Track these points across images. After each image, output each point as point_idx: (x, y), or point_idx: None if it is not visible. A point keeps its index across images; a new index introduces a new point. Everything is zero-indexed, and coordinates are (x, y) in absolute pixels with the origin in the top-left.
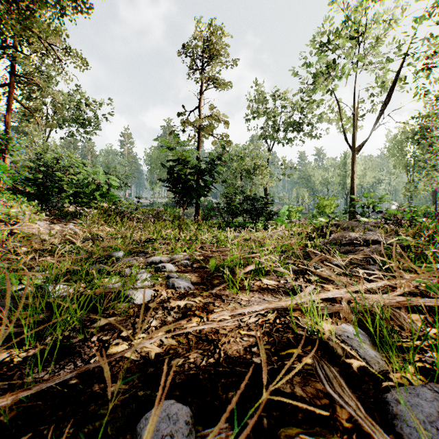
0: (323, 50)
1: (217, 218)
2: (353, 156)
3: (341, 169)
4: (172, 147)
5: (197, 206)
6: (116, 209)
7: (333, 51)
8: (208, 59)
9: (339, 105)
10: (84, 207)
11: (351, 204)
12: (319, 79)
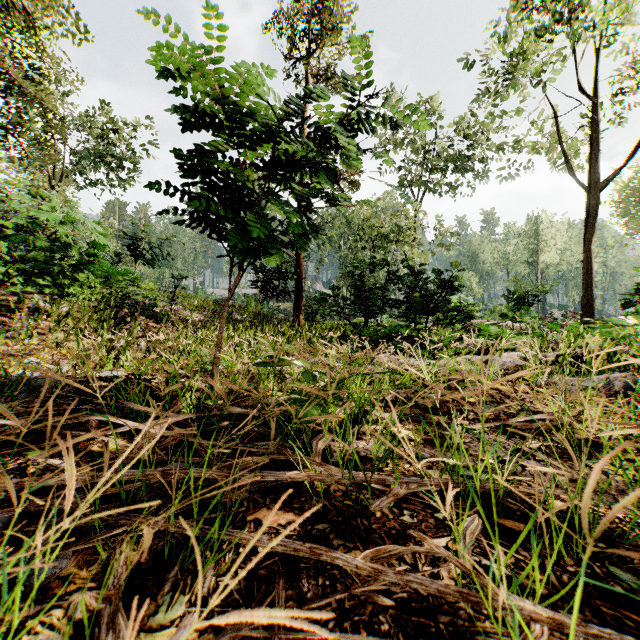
0: (530, 5)
1: (331, 318)
2: (593, 200)
3: (530, 239)
4: (170, 44)
5: (297, 297)
6: (126, 299)
7: (553, 1)
8: (318, 35)
9: (554, 112)
10: (57, 295)
11: (587, 292)
12: (530, 52)
